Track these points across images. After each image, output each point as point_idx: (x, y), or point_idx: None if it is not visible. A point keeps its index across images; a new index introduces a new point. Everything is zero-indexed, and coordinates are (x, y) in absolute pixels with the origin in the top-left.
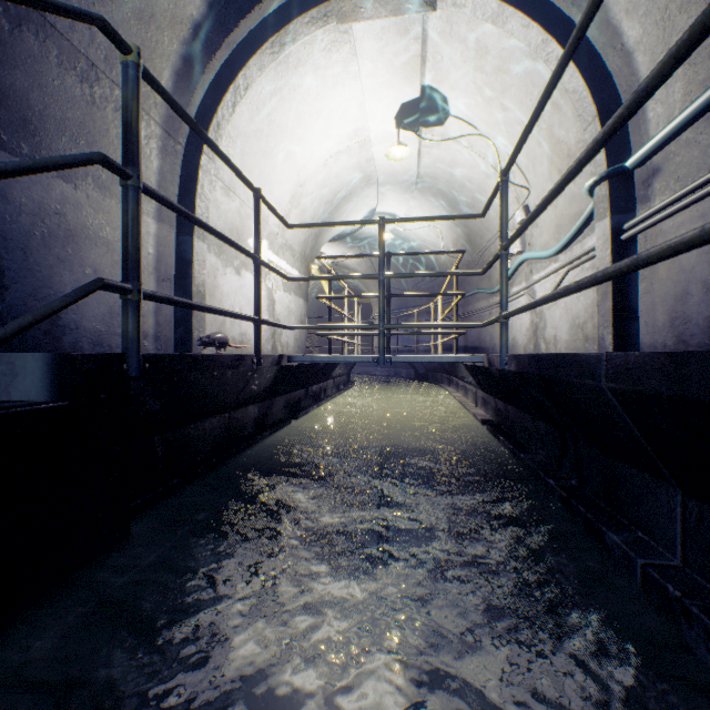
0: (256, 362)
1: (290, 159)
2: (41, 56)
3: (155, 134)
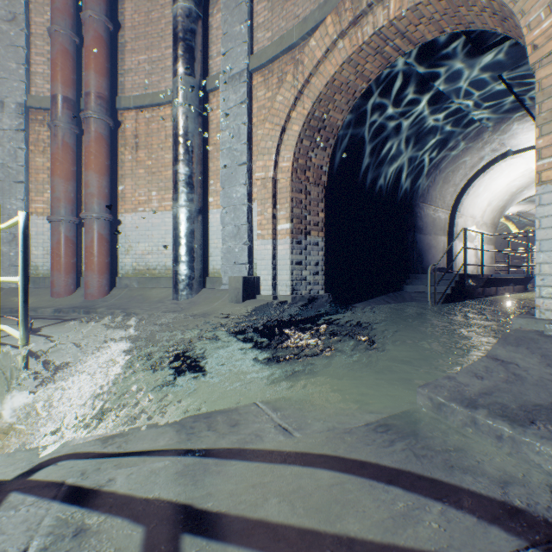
0: (481, 276)
1: (487, 192)
2: (428, 213)
3: (443, 213)
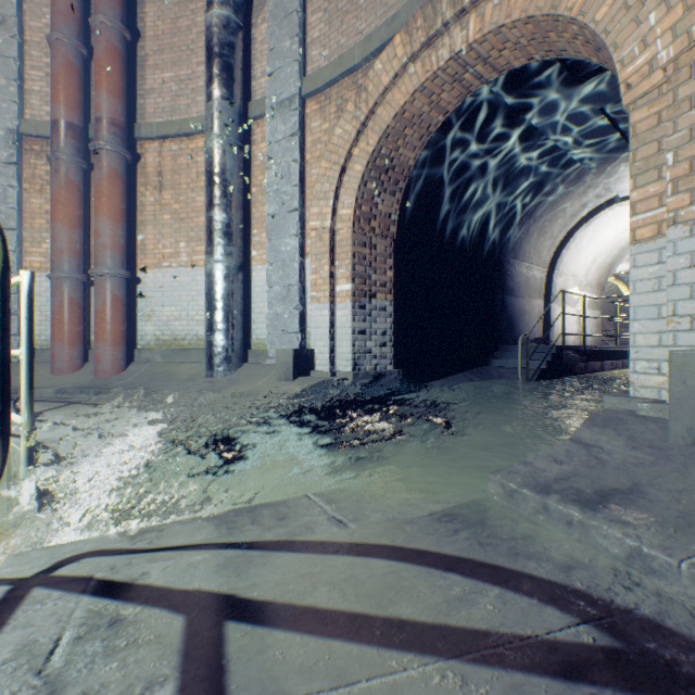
0: (583, 348)
1: (591, 246)
2: (520, 271)
3: (539, 271)
